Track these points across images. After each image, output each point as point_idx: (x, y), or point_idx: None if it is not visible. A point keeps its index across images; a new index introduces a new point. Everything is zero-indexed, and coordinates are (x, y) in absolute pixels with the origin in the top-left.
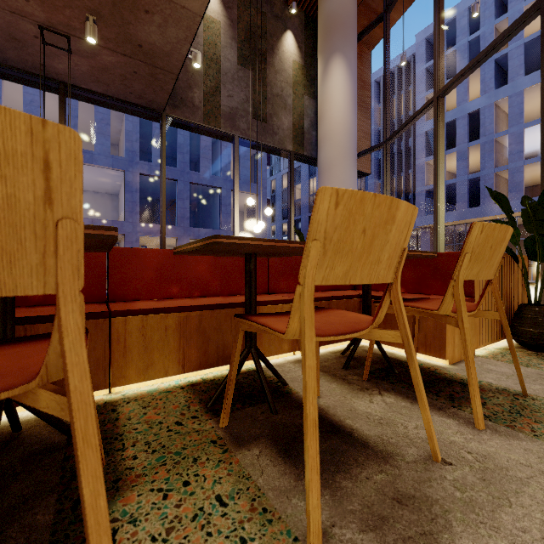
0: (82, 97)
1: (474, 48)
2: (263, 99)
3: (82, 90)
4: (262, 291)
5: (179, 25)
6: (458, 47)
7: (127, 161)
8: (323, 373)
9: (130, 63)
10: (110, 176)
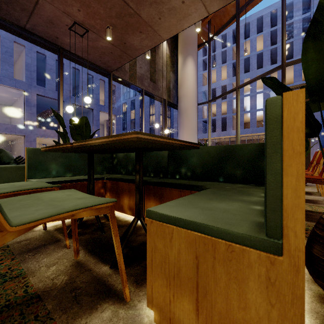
0: (66, 56)
1: (223, 55)
2: (154, 71)
3: (71, 54)
4: None
5: (152, 41)
6: (217, 53)
7: (27, 85)
8: None
9: (112, 48)
10: (10, 93)
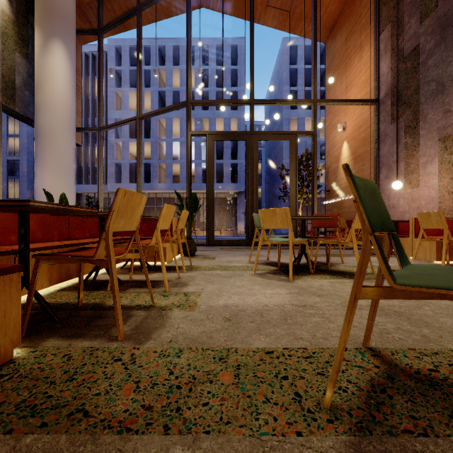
0: None
1: (147, 76)
2: None
3: None
4: (66, 239)
5: None
6: None
7: None
8: (123, 274)
9: None
10: None
